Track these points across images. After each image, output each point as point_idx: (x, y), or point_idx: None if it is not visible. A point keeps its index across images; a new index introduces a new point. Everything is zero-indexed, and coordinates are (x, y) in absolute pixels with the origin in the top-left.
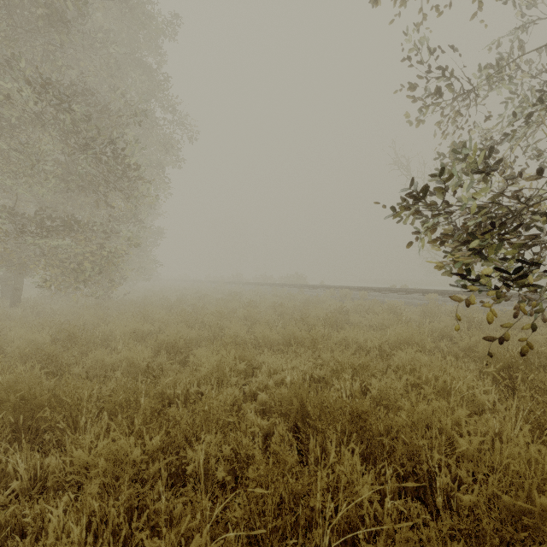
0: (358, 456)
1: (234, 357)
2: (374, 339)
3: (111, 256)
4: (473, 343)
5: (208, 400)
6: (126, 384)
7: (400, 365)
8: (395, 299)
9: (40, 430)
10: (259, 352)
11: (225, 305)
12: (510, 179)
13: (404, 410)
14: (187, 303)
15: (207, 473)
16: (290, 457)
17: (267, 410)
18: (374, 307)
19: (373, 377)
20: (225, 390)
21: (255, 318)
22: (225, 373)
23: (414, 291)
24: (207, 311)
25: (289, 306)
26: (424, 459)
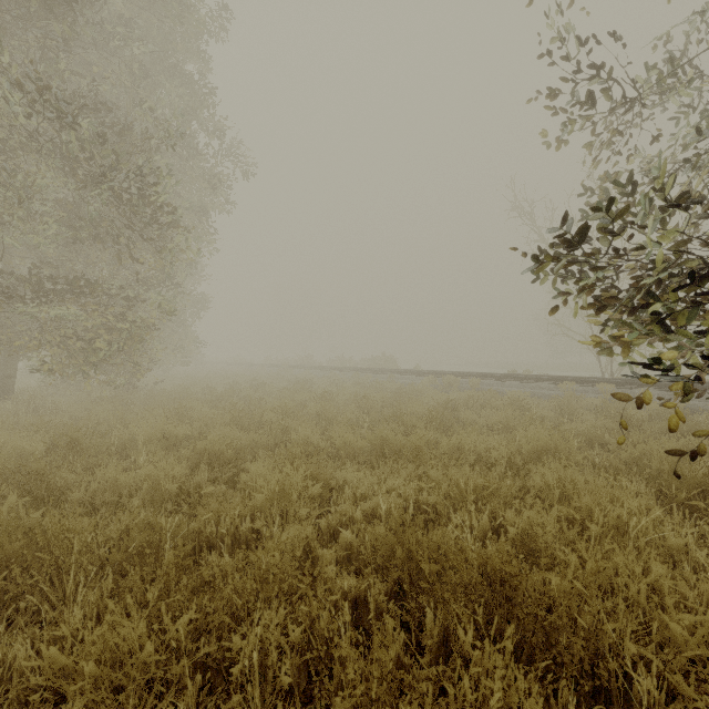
0: (520, 668)
1: (304, 475)
2: (501, 448)
3: (135, 332)
4: (640, 453)
5: (266, 552)
6: (143, 522)
7: (543, 487)
8: (517, 389)
9: (9, 596)
10: (339, 466)
11: (290, 397)
12: (704, 219)
13: (561, 561)
14: (239, 395)
15: (264, 666)
16: (408, 679)
17: (353, 556)
18: (492, 400)
19: (505, 505)
20: (291, 528)
21: (331, 416)
22: (291, 501)
23: (542, 378)
24: (266, 406)
25: (376, 398)
26: (607, 650)
